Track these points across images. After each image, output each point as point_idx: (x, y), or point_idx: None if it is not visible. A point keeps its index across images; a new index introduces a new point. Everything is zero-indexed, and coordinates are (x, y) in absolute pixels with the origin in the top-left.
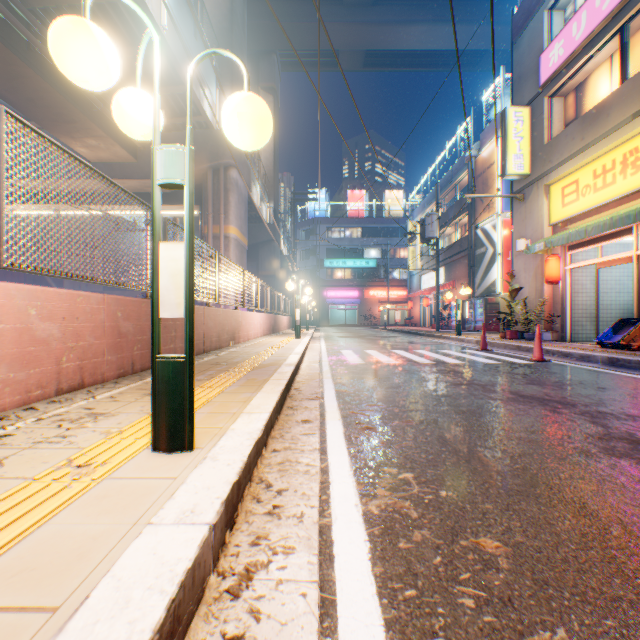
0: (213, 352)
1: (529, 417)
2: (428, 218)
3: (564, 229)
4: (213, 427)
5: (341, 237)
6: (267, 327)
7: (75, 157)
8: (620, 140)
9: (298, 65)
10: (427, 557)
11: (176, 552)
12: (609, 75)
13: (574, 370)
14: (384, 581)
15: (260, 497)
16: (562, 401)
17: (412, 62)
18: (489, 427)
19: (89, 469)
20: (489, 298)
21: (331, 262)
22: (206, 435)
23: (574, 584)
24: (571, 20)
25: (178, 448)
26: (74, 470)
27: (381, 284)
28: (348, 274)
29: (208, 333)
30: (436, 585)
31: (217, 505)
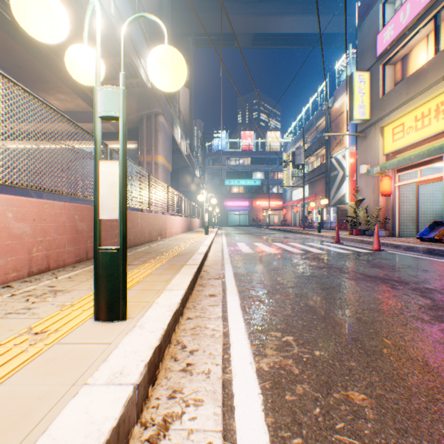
0: (146, 244)
1: (375, 292)
2: (297, 150)
3: (394, 158)
4: (142, 301)
5: (236, 164)
6: (185, 227)
7: (42, 101)
8: (434, 94)
9: (206, 44)
10: (308, 408)
11: (104, 411)
12: (426, 49)
13: (403, 257)
14: (275, 430)
15: (177, 356)
16: (398, 280)
17: (286, 42)
18: (347, 300)
19: (43, 336)
20: (340, 206)
21: (229, 181)
22: (137, 307)
23: (429, 433)
24: (399, 10)
25: (114, 318)
26: (32, 336)
27: (264, 197)
28: (241, 190)
29: (142, 231)
30: (317, 434)
31: (141, 367)
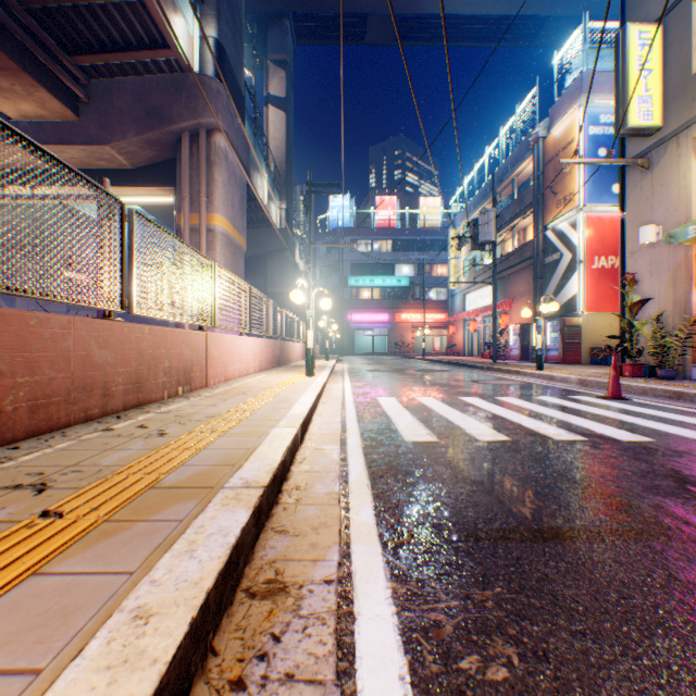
0: (107, 419)
1: None
2: (483, 216)
3: None
4: None
5: (368, 251)
6: (267, 358)
7: None
8: None
9: (317, 37)
10: None
11: None
12: None
13: None
14: None
15: None
16: None
17: (455, 34)
18: None
19: None
20: (567, 319)
21: (356, 280)
22: None
23: None
24: None
25: None
26: None
27: (415, 306)
28: (376, 294)
29: (92, 377)
30: None
31: None
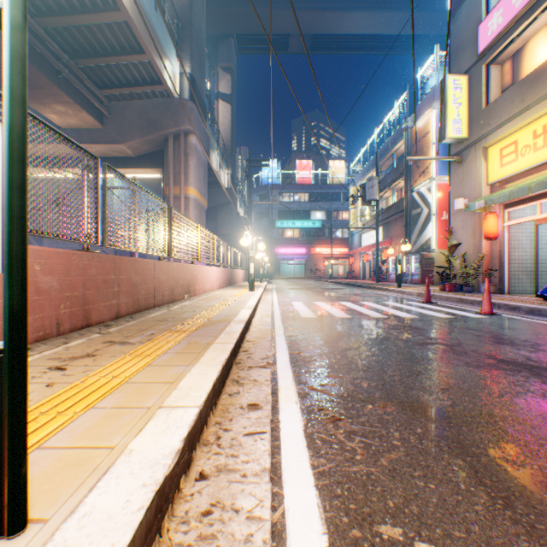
0: (165, 306)
1: (535, 397)
2: (369, 182)
3: (502, 188)
4: (100, 446)
5: (291, 201)
6: (223, 280)
7: None
8: None
9: (253, 48)
10: None
11: None
12: None
13: (532, 325)
14: None
15: None
16: None
17: (353, 46)
18: (496, 417)
19: None
20: (425, 254)
21: (282, 223)
22: (76, 472)
23: None
24: None
25: None
26: None
27: (325, 242)
28: (297, 233)
29: (159, 287)
30: None
31: None
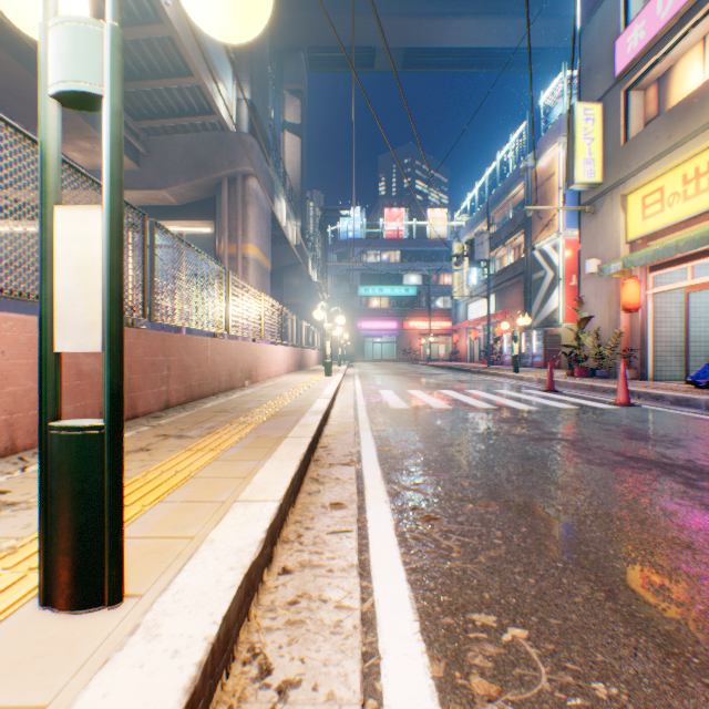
0: (222, 394)
1: (662, 496)
2: (478, 238)
3: (645, 246)
4: (179, 536)
5: (377, 261)
6: (292, 363)
7: None
8: None
9: (329, 65)
10: None
11: None
12: (702, 60)
13: (676, 418)
14: None
15: None
16: (691, 467)
17: (458, 62)
18: (612, 516)
19: None
20: (549, 329)
21: (366, 289)
22: (160, 557)
23: None
24: None
25: (88, 603)
26: None
27: (422, 314)
28: (385, 303)
29: (215, 371)
30: None
31: None
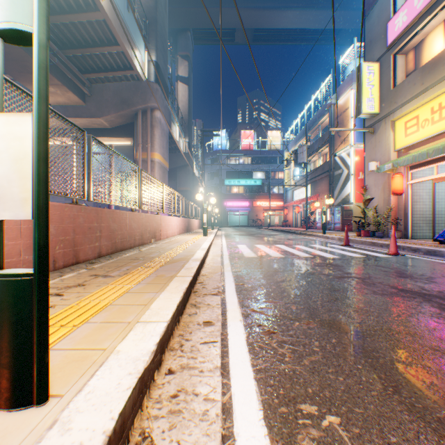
0: (136, 248)
1: (425, 317)
2: (300, 148)
3: (406, 153)
4: (95, 348)
5: (236, 164)
6: (182, 228)
7: None
8: None
9: (206, 40)
10: None
11: None
12: (443, 35)
13: (428, 263)
14: None
15: None
16: (442, 296)
17: (287, 38)
18: (393, 331)
19: None
20: (345, 206)
21: (229, 181)
22: (80, 365)
23: None
24: None
25: (21, 403)
26: None
27: (265, 197)
28: (241, 190)
29: (132, 233)
30: None
31: None
